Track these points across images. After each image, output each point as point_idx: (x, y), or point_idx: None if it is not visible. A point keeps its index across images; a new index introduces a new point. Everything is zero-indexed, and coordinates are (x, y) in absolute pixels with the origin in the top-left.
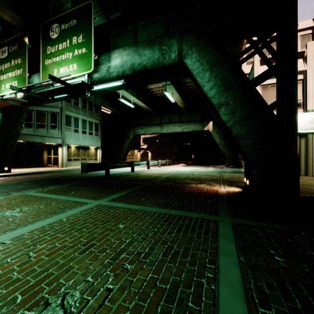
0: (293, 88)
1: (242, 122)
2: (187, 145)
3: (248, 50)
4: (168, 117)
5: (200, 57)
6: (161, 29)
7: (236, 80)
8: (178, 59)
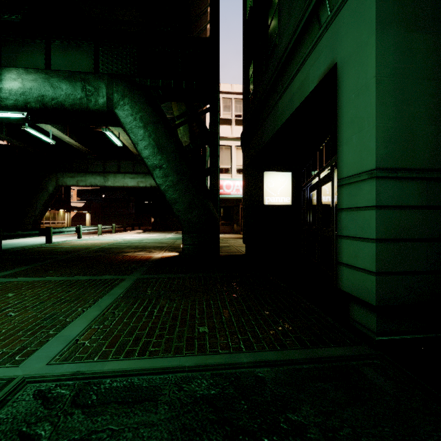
0: (217, 161)
1: (175, 187)
2: (149, 205)
3: (182, 116)
4: (116, 164)
5: (133, 111)
6: (87, 60)
7: (169, 145)
8: (108, 106)
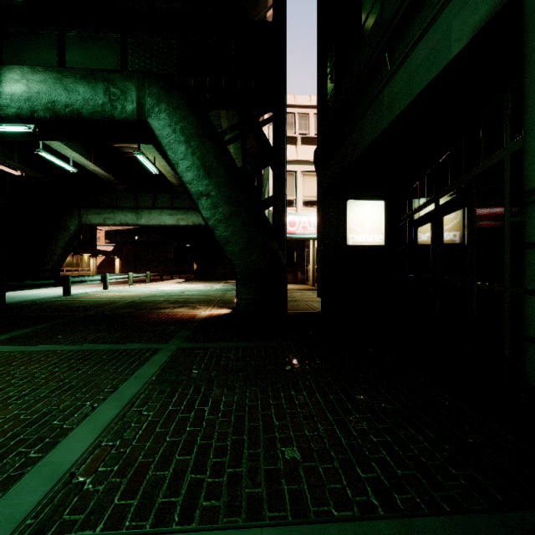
0: (282, 186)
1: (227, 222)
2: (192, 248)
3: (237, 128)
4: (151, 197)
5: (172, 121)
6: (112, 56)
7: (220, 165)
8: (138, 115)
